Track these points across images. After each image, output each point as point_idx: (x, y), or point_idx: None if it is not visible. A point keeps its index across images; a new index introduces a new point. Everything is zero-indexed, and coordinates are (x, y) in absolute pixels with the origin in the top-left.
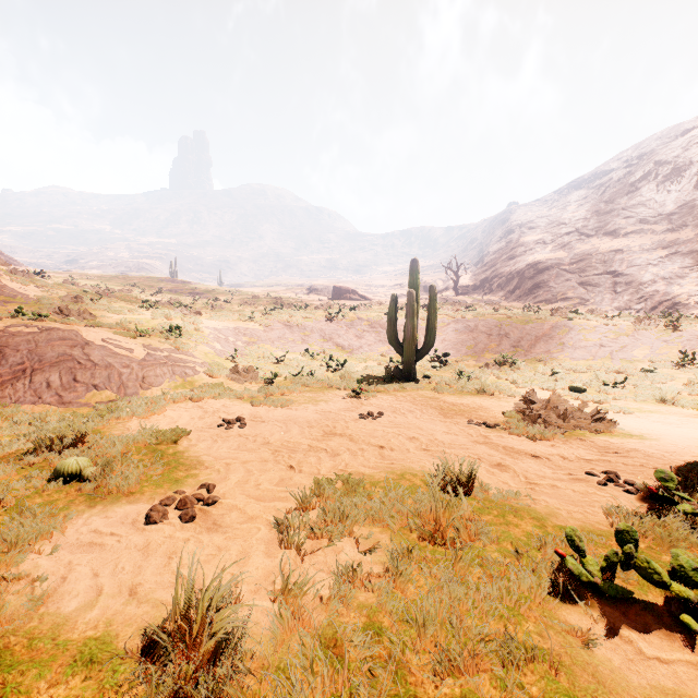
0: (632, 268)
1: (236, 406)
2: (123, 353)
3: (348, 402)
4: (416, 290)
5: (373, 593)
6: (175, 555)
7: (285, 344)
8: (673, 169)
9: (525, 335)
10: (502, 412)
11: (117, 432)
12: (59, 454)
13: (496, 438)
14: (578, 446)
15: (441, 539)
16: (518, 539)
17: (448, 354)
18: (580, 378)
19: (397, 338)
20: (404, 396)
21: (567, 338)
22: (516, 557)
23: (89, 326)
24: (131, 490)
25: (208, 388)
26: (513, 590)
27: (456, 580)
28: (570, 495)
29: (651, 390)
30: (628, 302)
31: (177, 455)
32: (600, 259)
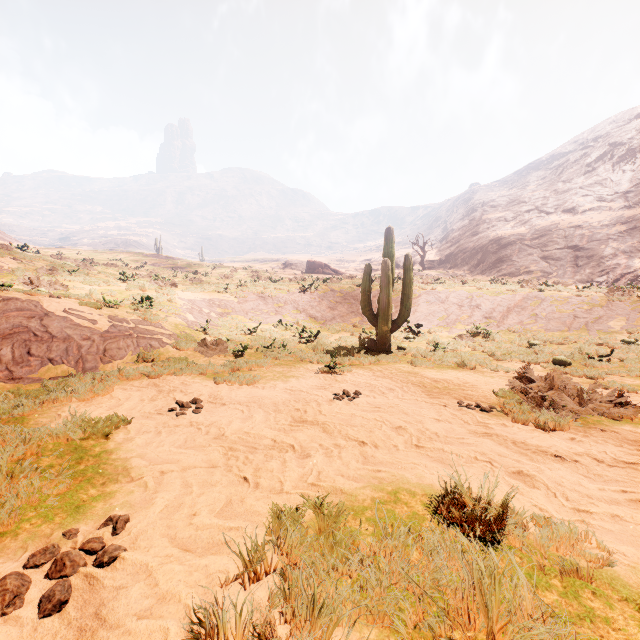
0: (592, 243)
1: (196, 383)
2: (85, 325)
3: (321, 379)
4: (390, 260)
5: None
6: None
7: (258, 315)
8: (628, 150)
9: (496, 306)
10: (492, 391)
11: (44, 420)
12: None
13: (499, 428)
14: (605, 440)
15: None
16: None
17: (421, 326)
18: (560, 350)
19: (371, 309)
20: (380, 370)
21: (540, 309)
22: None
23: (56, 297)
24: (1, 528)
25: (171, 363)
26: None
27: None
28: None
29: None
30: (590, 275)
31: (101, 456)
32: (561, 234)
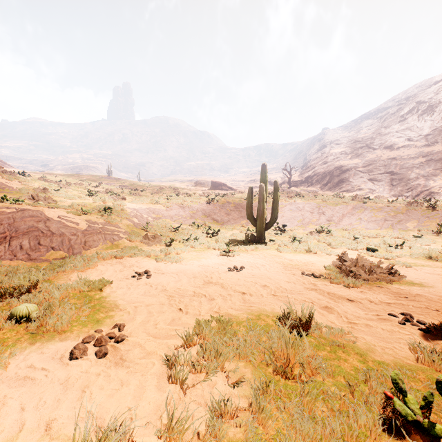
0: (402, 170)
1: (145, 262)
2: (72, 226)
3: (220, 259)
4: (265, 184)
5: (240, 428)
6: (87, 389)
7: (179, 218)
8: (428, 106)
9: (335, 213)
10: (324, 266)
11: (62, 282)
12: (18, 299)
13: (322, 286)
14: (379, 292)
15: (291, 376)
16: (348, 373)
17: (286, 226)
18: (373, 242)
19: (253, 215)
20: (257, 254)
21: (363, 215)
22: (350, 392)
23: (51, 208)
24: (64, 329)
25: (128, 249)
26: (351, 425)
27: (306, 419)
28: (381, 333)
29: (421, 250)
30: (401, 191)
31: (101, 299)
32: (382, 163)
